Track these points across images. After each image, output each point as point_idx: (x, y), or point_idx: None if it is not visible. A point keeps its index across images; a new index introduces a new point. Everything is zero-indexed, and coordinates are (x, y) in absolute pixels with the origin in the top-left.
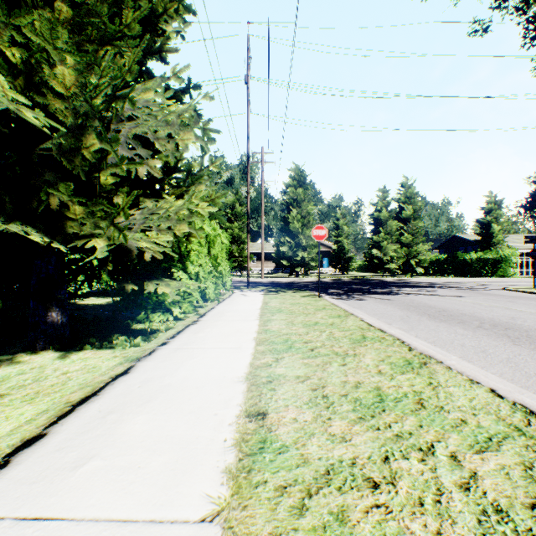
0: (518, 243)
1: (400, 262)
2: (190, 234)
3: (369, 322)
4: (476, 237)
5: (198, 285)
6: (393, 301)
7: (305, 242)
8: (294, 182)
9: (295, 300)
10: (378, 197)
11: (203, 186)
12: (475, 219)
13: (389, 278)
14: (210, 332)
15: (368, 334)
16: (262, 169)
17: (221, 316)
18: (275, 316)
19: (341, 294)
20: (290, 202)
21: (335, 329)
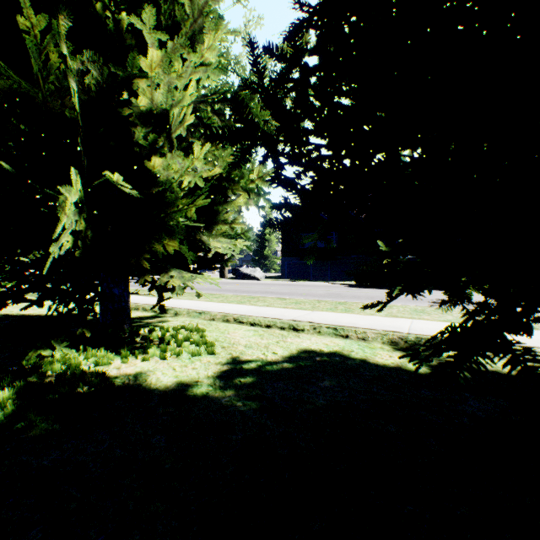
0: None
1: None
2: None
3: None
4: None
5: None
6: None
7: None
8: None
9: None
10: None
11: None
12: None
13: None
14: None
15: None
16: None
17: None
18: None
19: None
20: None
21: None
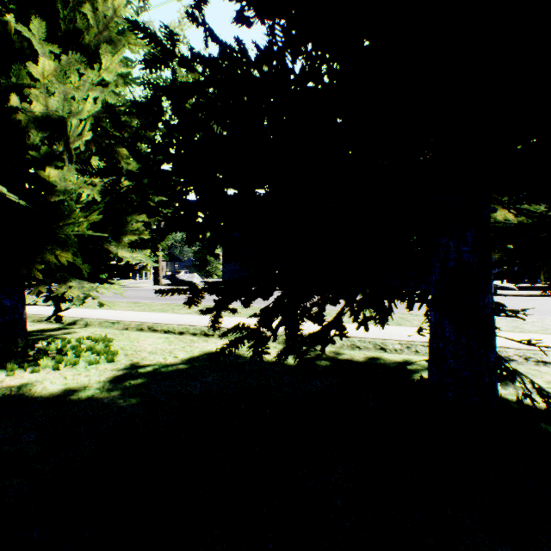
0: None
1: None
2: None
3: None
4: None
5: None
6: None
7: None
8: None
9: None
10: None
11: None
12: None
13: None
14: None
15: None
16: None
17: None
18: None
19: None
20: None
21: None
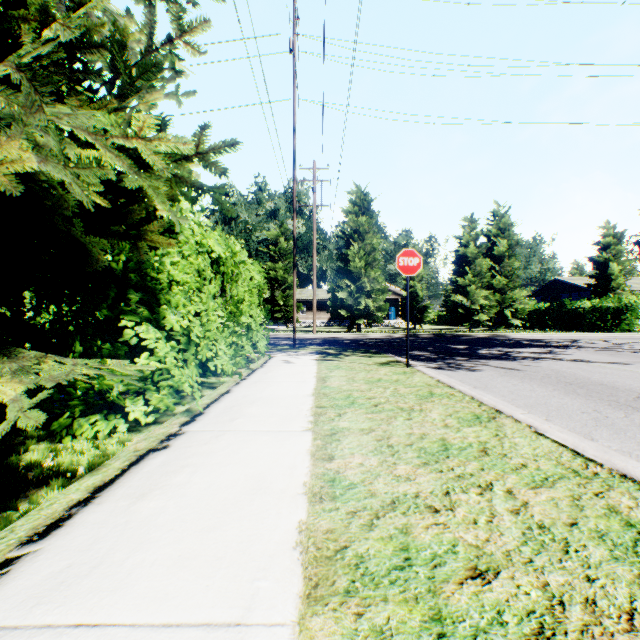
0: (638, 288)
1: (493, 312)
2: (143, 233)
3: (562, 440)
4: (584, 281)
5: (136, 366)
6: (529, 374)
7: (369, 286)
8: (355, 209)
9: (370, 372)
10: (463, 228)
11: (162, 93)
12: (587, 257)
13: (481, 333)
14: (182, 489)
15: (625, 507)
16: (314, 190)
17: (234, 417)
18: (344, 417)
19: (433, 359)
20: (350, 234)
21: (510, 476)
